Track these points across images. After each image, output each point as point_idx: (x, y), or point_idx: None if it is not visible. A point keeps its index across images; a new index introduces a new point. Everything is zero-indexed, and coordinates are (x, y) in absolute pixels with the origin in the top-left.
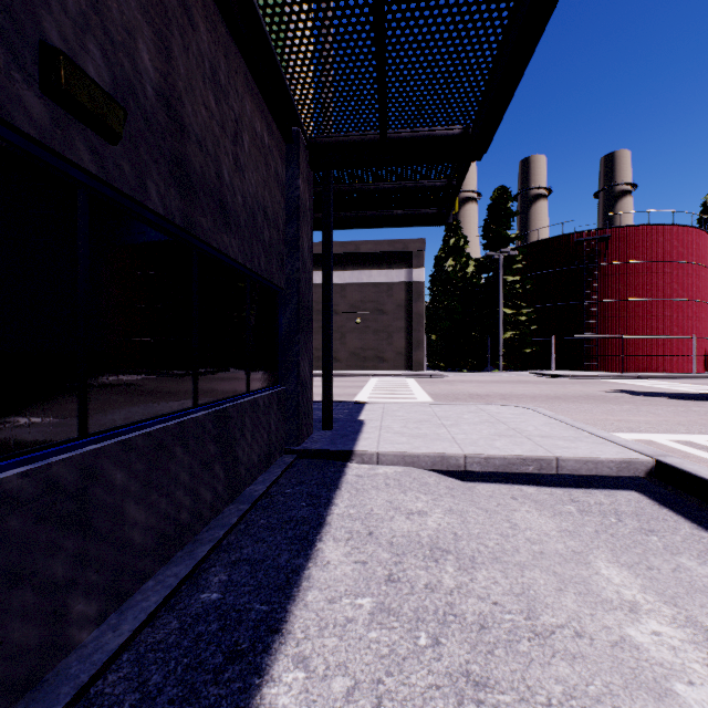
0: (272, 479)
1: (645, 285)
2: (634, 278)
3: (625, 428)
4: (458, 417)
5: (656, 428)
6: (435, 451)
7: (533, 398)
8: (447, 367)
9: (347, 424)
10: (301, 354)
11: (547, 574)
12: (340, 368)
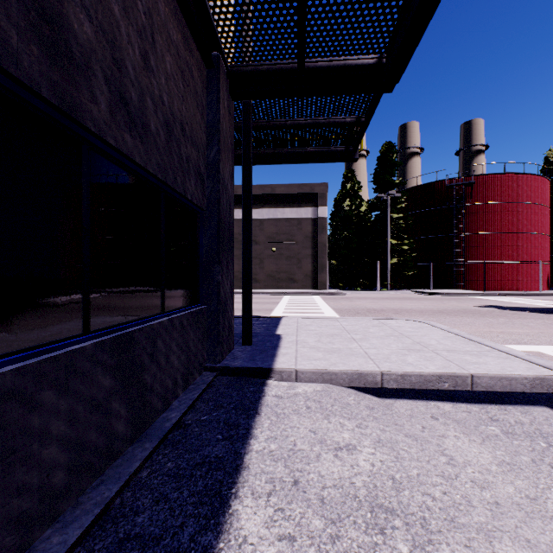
0: (188, 403)
1: (502, 221)
2: (493, 215)
3: (511, 340)
4: (365, 331)
5: (538, 340)
6: (352, 369)
7: (421, 312)
8: (345, 287)
9: (266, 338)
10: (221, 274)
11: (521, 546)
12: (259, 288)
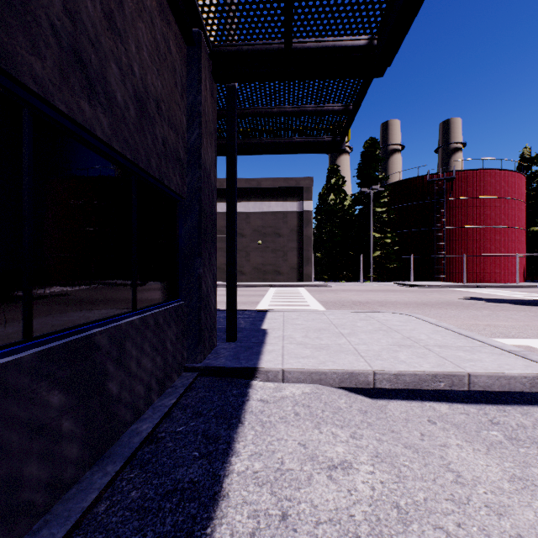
0: (163, 412)
1: (480, 216)
2: (472, 210)
3: (499, 333)
4: (353, 325)
5: (525, 333)
6: (343, 368)
7: (406, 305)
8: (329, 279)
9: (251, 334)
10: (203, 266)
11: None
12: (245, 280)
